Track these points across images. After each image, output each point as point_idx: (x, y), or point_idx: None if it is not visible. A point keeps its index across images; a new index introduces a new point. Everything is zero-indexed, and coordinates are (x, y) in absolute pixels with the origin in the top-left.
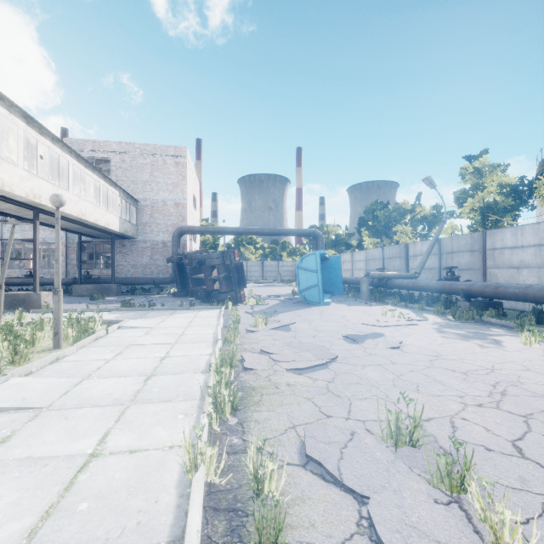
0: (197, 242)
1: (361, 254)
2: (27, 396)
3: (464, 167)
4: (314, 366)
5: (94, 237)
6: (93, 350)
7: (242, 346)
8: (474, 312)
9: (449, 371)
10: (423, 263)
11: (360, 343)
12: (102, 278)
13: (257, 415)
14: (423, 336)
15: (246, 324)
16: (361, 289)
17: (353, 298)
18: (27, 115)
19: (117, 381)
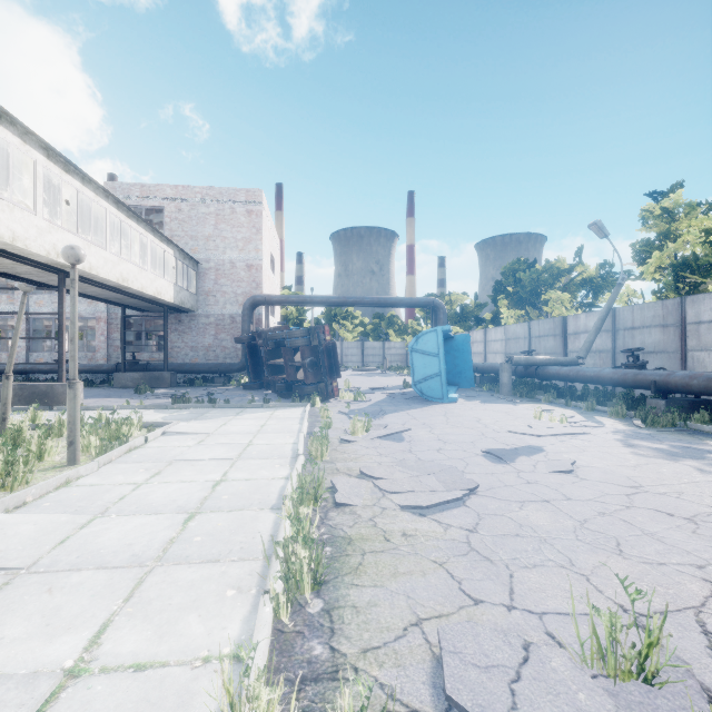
0: (276, 317)
1: (498, 332)
2: (3, 546)
3: (647, 209)
4: (444, 503)
5: (143, 310)
6: (122, 468)
7: (334, 465)
8: (676, 415)
9: (663, 514)
10: (590, 343)
11: (510, 463)
12: (152, 364)
13: (355, 594)
14: (604, 452)
15: (340, 430)
16: (501, 380)
17: (488, 393)
18: (48, 145)
19: (144, 521)
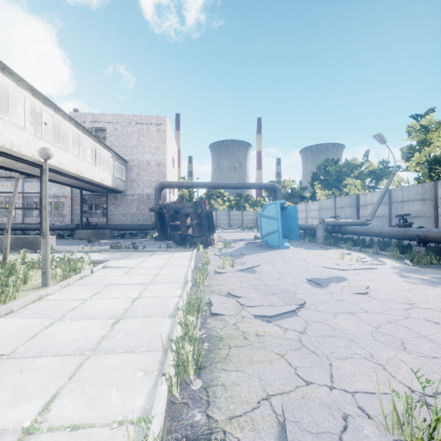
0: (175, 195)
1: (315, 204)
2: None
3: (411, 125)
4: (283, 313)
5: (93, 191)
6: (75, 289)
7: (210, 288)
8: (433, 257)
9: (431, 323)
10: (374, 211)
11: (325, 287)
12: (99, 224)
13: (224, 376)
14: (387, 280)
15: (215, 265)
16: (317, 234)
17: (308, 243)
18: (33, 88)
19: (86, 324)
